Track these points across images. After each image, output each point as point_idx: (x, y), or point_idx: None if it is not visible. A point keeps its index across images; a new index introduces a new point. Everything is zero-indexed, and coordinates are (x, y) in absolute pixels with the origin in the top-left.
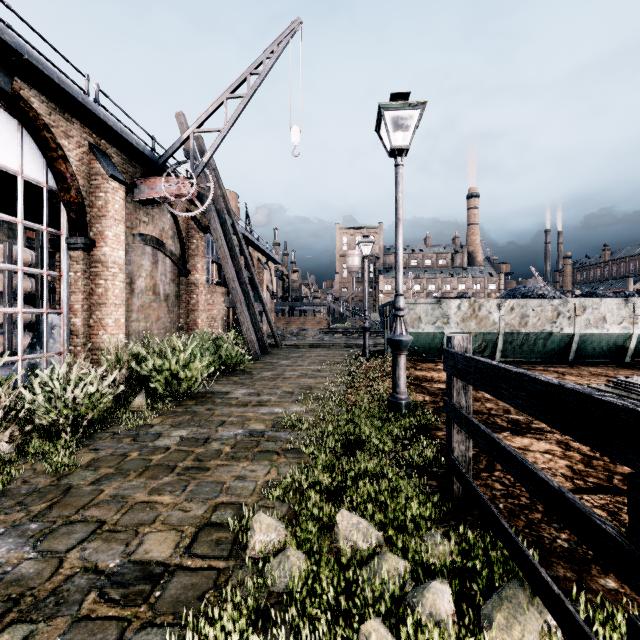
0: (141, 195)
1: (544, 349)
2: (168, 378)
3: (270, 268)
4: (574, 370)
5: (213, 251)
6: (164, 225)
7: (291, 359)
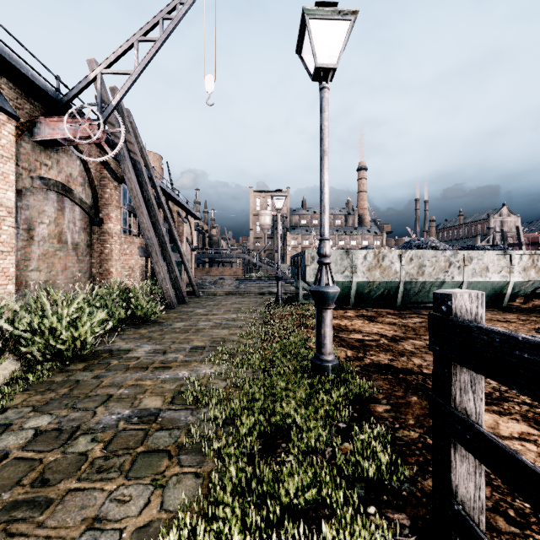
0: (41, 135)
1: None
2: (49, 338)
3: (190, 222)
4: None
5: (131, 203)
6: (72, 171)
7: (207, 307)
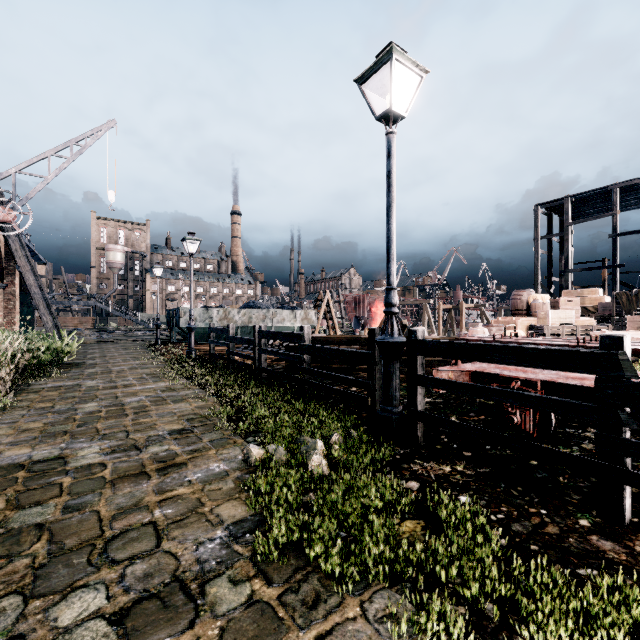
0: None
1: None
2: (53, 353)
3: None
4: None
5: None
6: None
7: (96, 349)
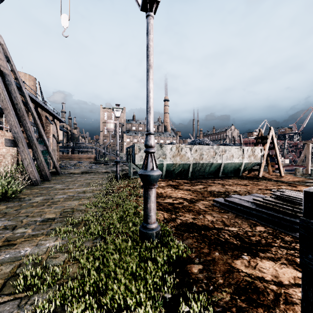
0: None
1: (209, 171)
2: None
3: (56, 124)
4: (225, 182)
5: None
6: None
7: (65, 183)
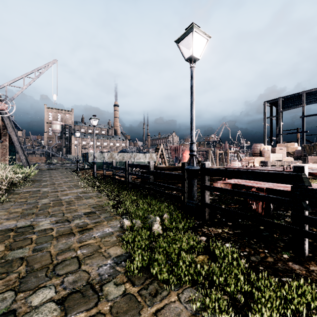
0: None
1: None
2: (26, 174)
3: None
4: None
5: None
6: None
7: (47, 173)
